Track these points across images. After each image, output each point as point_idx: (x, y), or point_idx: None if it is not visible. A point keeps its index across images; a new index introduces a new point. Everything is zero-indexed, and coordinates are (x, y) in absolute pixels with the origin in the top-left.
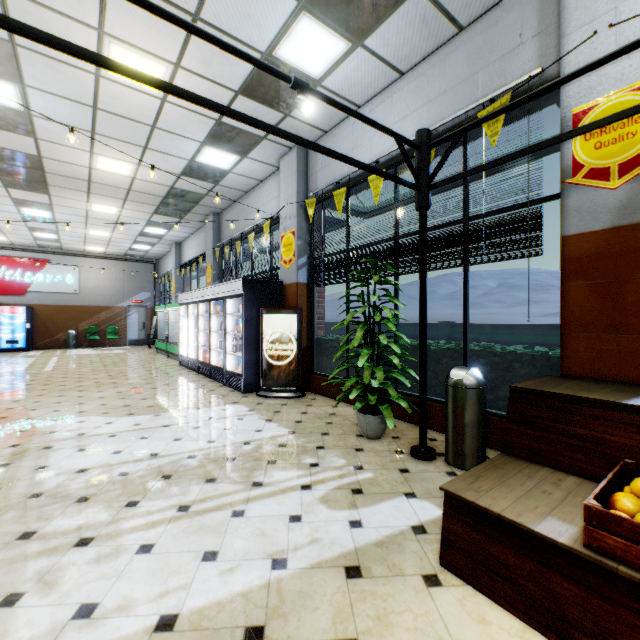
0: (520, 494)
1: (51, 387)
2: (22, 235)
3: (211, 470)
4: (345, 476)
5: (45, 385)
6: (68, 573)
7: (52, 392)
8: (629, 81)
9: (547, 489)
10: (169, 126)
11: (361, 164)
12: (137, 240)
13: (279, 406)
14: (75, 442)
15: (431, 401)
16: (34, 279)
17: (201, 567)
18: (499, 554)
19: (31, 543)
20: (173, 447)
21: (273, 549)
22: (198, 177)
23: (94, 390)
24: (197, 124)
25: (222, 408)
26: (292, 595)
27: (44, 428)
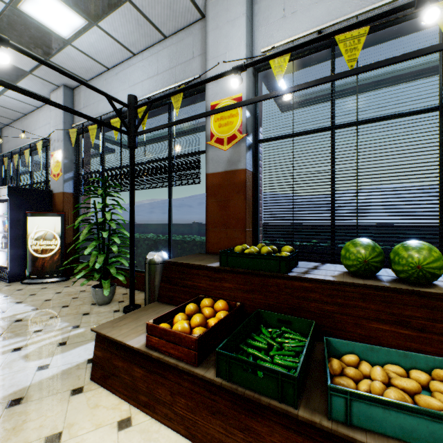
0: (140, 324)
1: None
2: None
3: None
4: (60, 335)
5: None
6: None
7: None
8: (231, 94)
9: None
10: None
11: (71, 110)
12: None
13: (38, 290)
14: None
15: None
16: None
17: None
18: (116, 363)
19: None
20: None
21: None
22: None
23: None
24: None
25: None
26: None
27: None
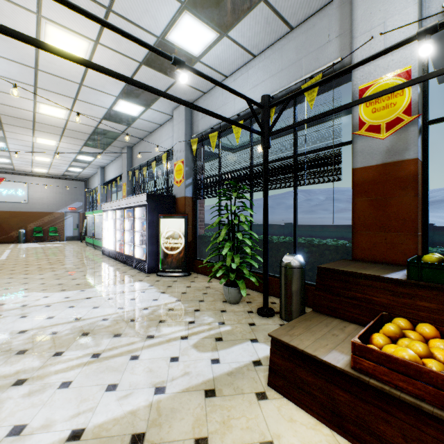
0: (318, 337)
1: (4, 271)
2: None
3: (118, 328)
4: (212, 329)
5: None
6: (6, 405)
7: (4, 275)
8: (392, 70)
9: (336, 333)
10: (92, 84)
11: (222, 117)
12: (72, 164)
13: (171, 282)
14: (19, 311)
15: (273, 277)
16: None
17: (104, 395)
18: (303, 376)
19: None
20: (92, 313)
21: (157, 380)
22: (115, 121)
23: (37, 273)
24: (113, 84)
25: (130, 284)
26: (167, 411)
27: None
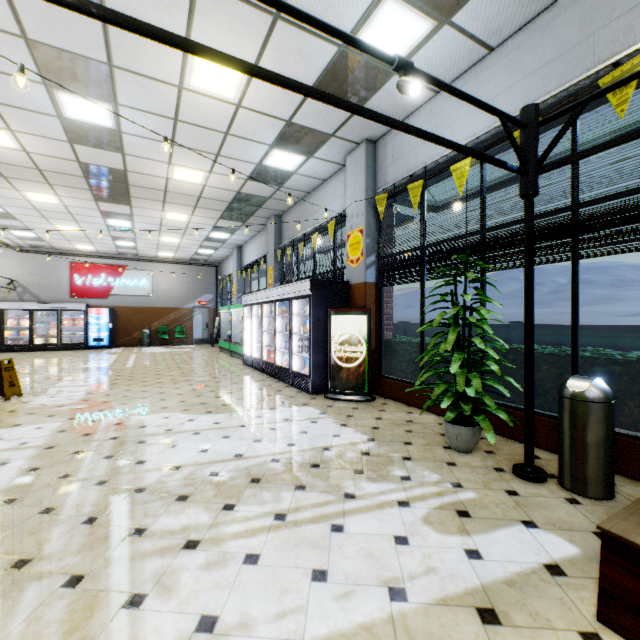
0: None
1: (135, 383)
2: (106, 244)
3: (298, 476)
4: (444, 494)
5: (129, 380)
6: (182, 578)
7: (136, 387)
8: None
9: None
10: (241, 131)
11: (464, 148)
12: (202, 245)
13: (350, 410)
14: (164, 438)
15: None
16: (115, 283)
17: (313, 588)
18: None
19: (143, 540)
20: (255, 448)
21: (386, 575)
22: (263, 180)
23: (172, 387)
24: (267, 127)
25: (293, 410)
26: (423, 636)
27: (135, 422)
